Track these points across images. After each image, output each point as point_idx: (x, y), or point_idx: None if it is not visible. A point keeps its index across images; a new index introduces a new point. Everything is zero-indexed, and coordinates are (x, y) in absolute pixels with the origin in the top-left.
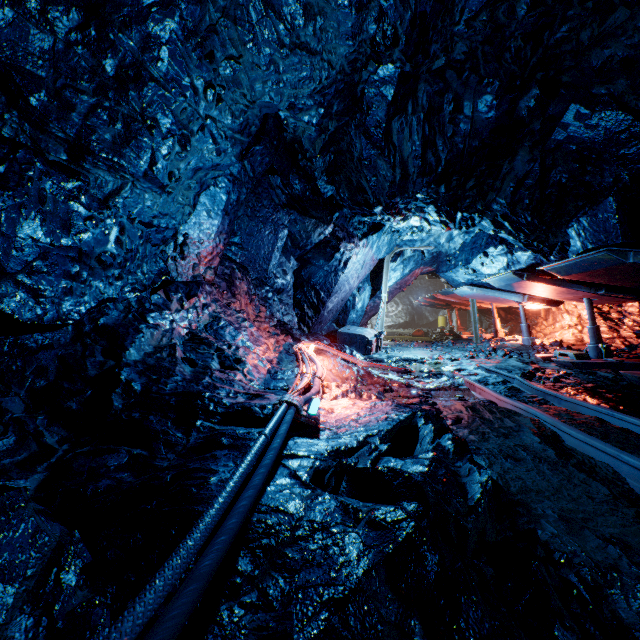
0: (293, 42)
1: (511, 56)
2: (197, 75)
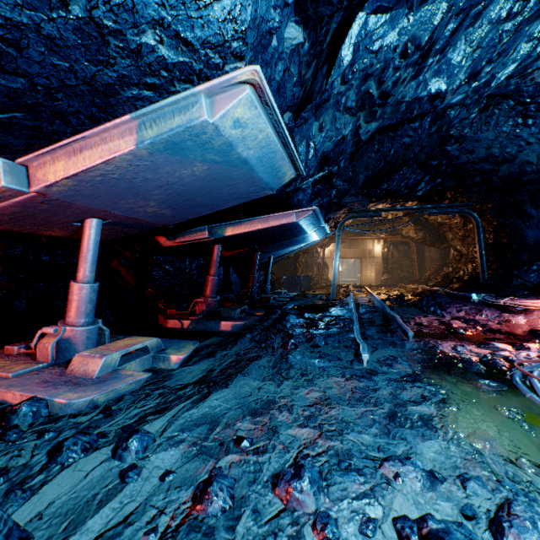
0: (501, 149)
1: (398, 147)
2: (534, 174)
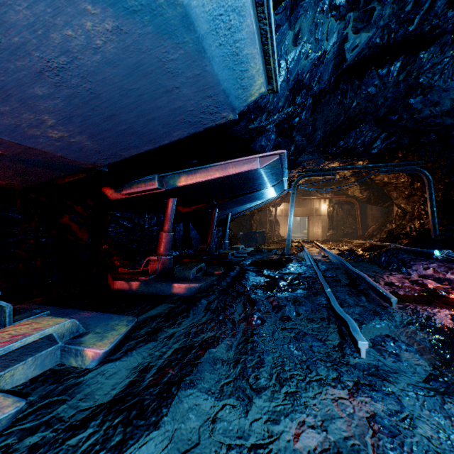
0: None
1: (361, 98)
2: None
